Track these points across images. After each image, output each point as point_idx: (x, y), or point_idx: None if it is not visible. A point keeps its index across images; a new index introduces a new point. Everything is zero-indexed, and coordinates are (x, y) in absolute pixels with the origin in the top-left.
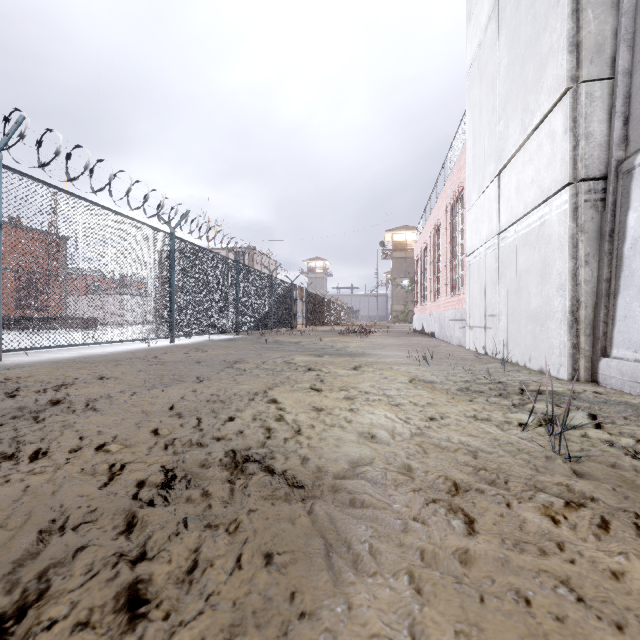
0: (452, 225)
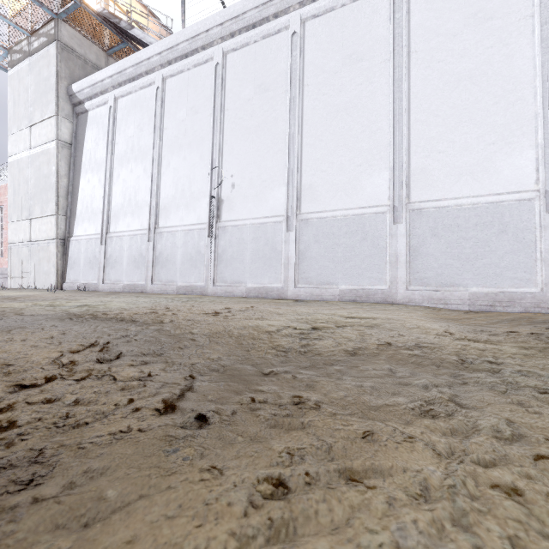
0: None
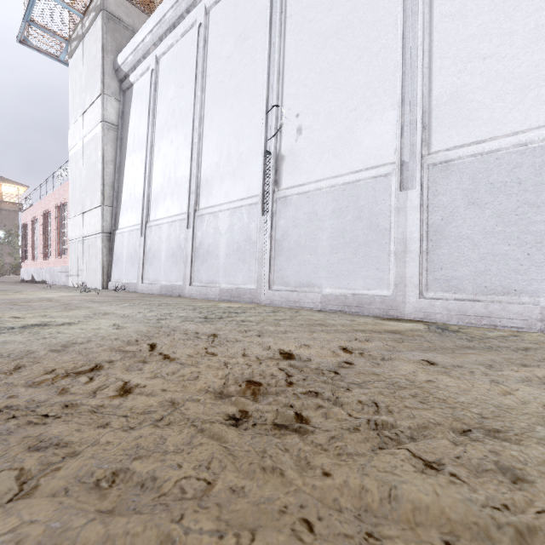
0: (60, 217)
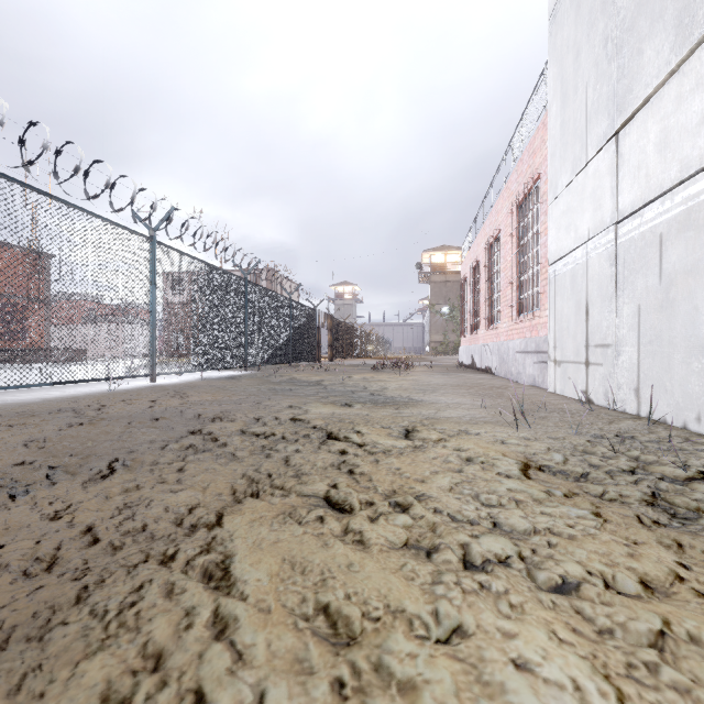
0: (519, 230)
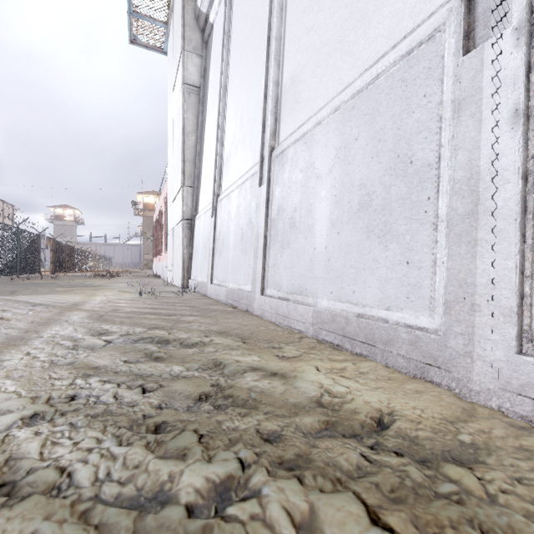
0: (167, 212)
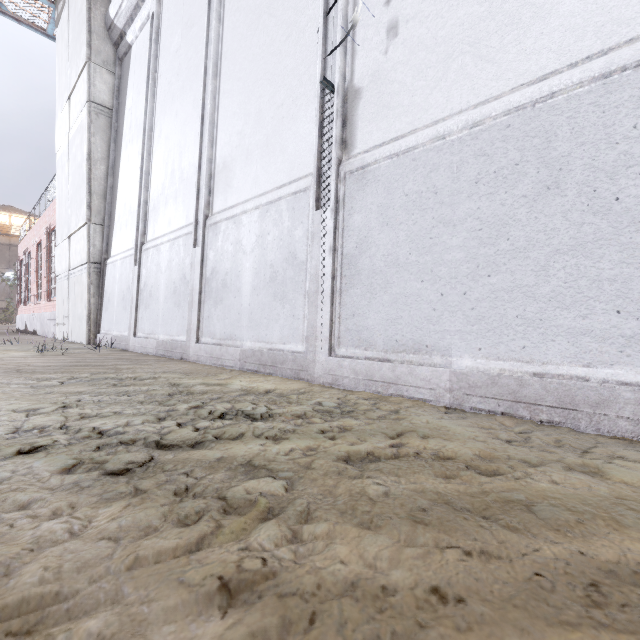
0: (51, 246)
